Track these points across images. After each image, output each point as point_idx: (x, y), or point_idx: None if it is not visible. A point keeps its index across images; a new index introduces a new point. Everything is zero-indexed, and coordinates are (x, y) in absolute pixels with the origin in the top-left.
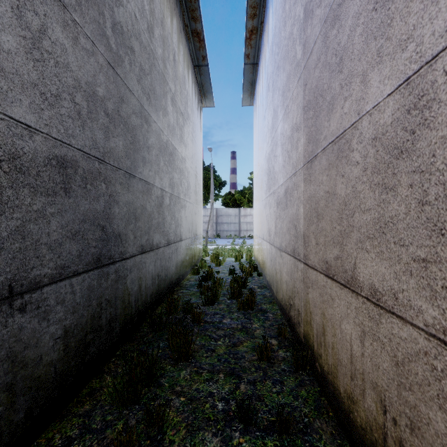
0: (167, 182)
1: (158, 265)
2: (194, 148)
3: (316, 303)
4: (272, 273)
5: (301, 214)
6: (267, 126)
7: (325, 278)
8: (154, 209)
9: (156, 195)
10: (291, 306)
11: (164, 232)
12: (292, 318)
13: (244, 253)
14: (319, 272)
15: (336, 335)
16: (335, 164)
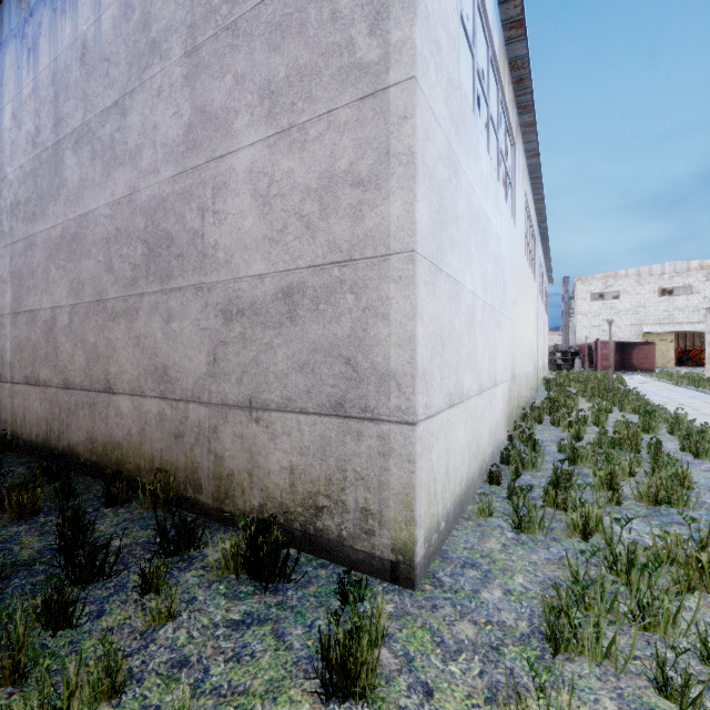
0: None
1: None
2: None
3: (20, 404)
4: None
5: (8, 348)
6: None
7: (26, 386)
8: None
9: None
10: None
11: None
12: None
13: None
14: (22, 384)
15: (32, 413)
16: (31, 323)
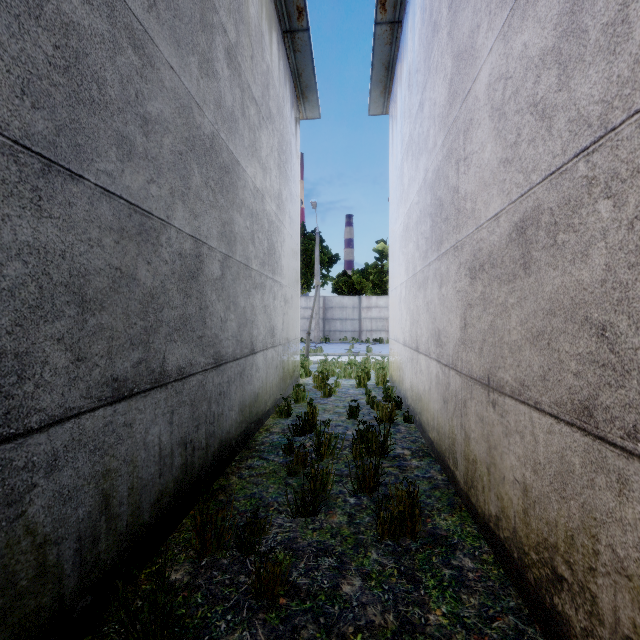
0: (216, 228)
1: (185, 417)
2: (283, 182)
3: None
4: (451, 432)
5: None
6: (429, 116)
7: None
8: (170, 284)
9: (178, 249)
10: (563, 582)
11: (204, 339)
12: (575, 630)
13: (371, 371)
14: None
15: None
16: None
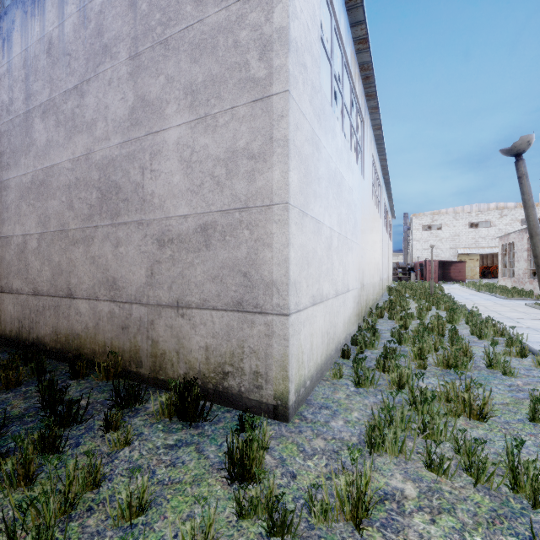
0: None
1: None
2: None
3: None
4: None
5: None
6: None
7: (1, 293)
8: None
9: None
10: None
11: None
12: None
13: None
14: None
15: (6, 314)
16: (6, 246)
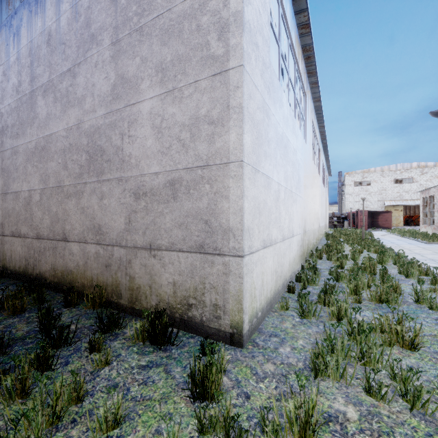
0: None
1: None
2: None
3: (8, 249)
4: None
5: (1, 214)
6: None
7: (12, 237)
8: None
9: None
10: None
11: None
12: None
13: None
14: (10, 236)
15: (16, 253)
16: (15, 200)
